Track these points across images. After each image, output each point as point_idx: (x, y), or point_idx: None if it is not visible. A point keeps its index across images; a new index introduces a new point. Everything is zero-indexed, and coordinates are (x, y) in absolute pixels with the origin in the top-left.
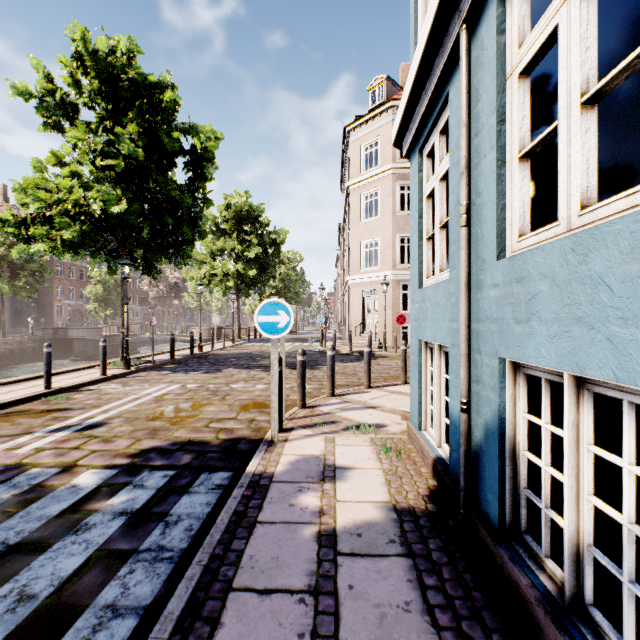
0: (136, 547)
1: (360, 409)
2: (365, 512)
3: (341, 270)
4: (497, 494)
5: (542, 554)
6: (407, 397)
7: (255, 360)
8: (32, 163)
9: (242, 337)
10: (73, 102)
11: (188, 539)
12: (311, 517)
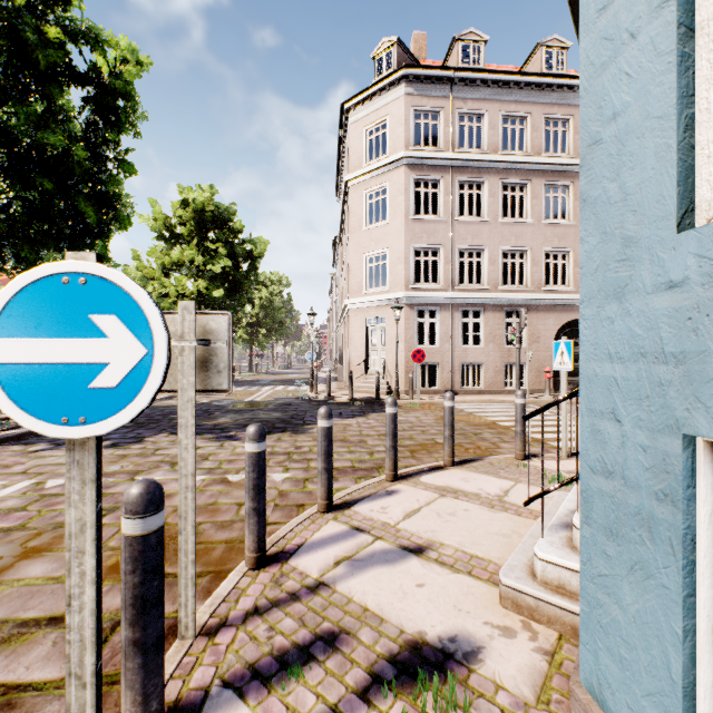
0: None
1: (392, 560)
2: None
3: (336, 296)
4: None
5: None
6: (473, 506)
7: (210, 416)
8: None
9: None
10: None
11: None
12: None
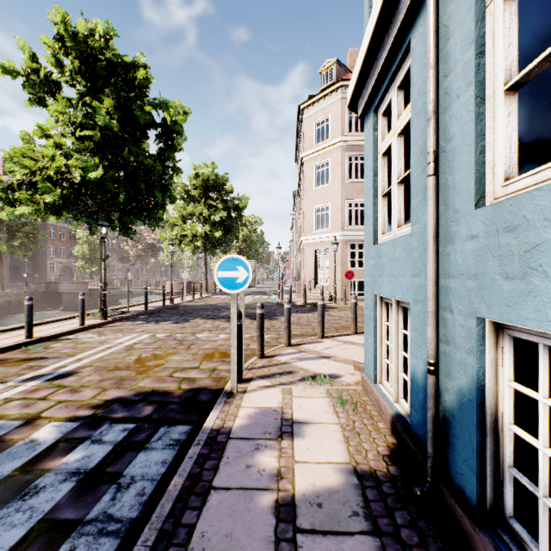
0: (82, 516)
1: (315, 359)
2: (325, 476)
3: (296, 232)
4: (476, 470)
5: (539, 550)
6: (358, 347)
7: (220, 311)
8: (21, 136)
9: (209, 290)
10: (56, 80)
11: (138, 506)
12: (268, 482)
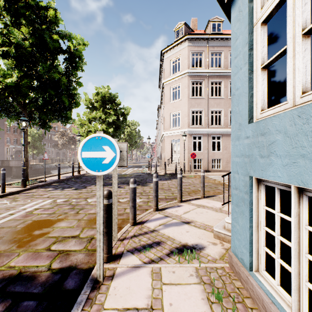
0: None
1: (178, 225)
2: None
3: (159, 130)
4: None
5: None
6: (209, 210)
7: (109, 179)
8: None
9: None
10: None
11: None
12: None
